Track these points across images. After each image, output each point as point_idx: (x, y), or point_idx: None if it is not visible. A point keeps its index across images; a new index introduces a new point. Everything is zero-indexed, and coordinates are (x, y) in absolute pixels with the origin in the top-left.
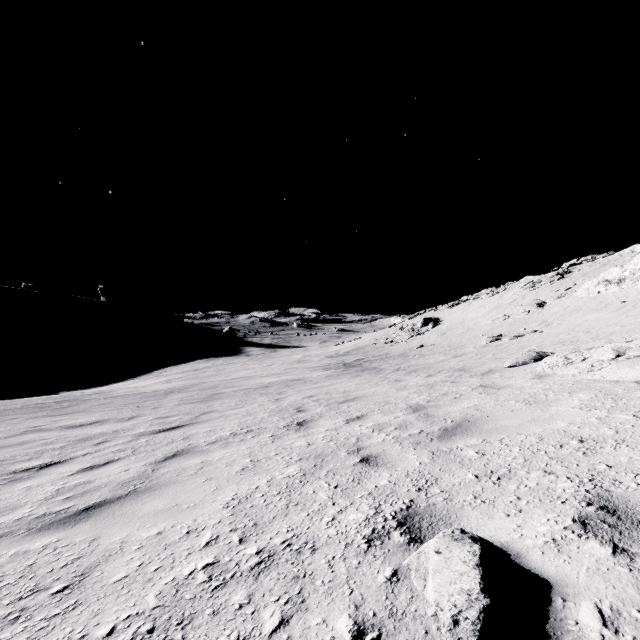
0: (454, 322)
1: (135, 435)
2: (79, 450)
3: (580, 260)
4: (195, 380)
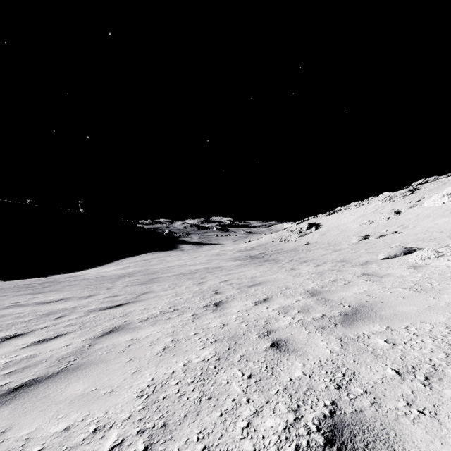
0: (331, 226)
1: (87, 311)
2: (41, 323)
3: (425, 180)
4: (142, 267)
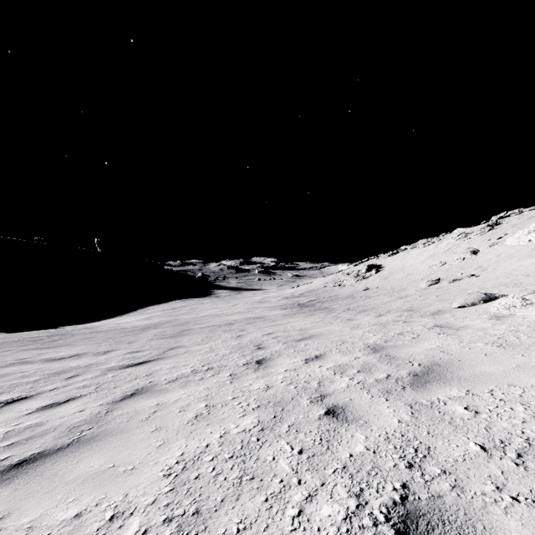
0: (395, 268)
1: (105, 369)
2: (49, 384)
3: (508, 213)
4: (170, 317)
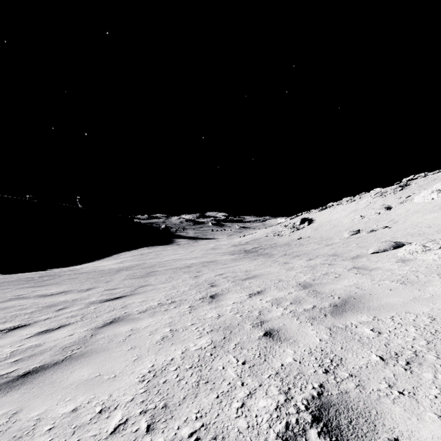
0: (323, 221)
1: (88, 303)
2: (43, 315)
3: (416, 176)
4: (139, 261)
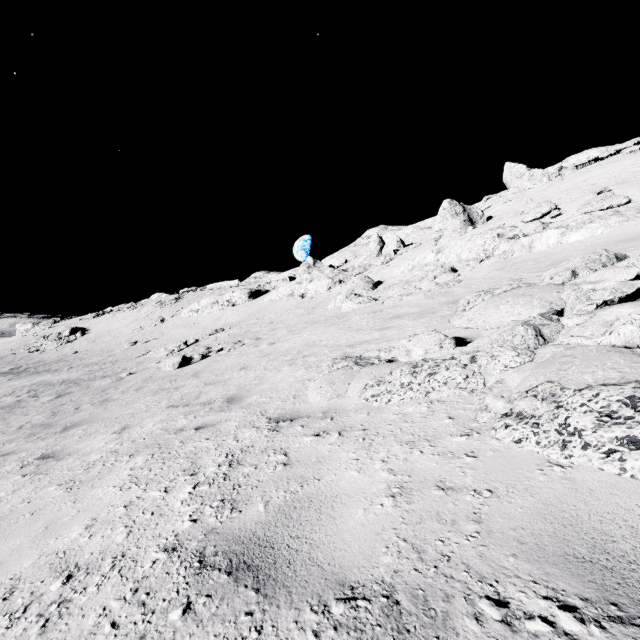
0: (102, 331)
1: None
2: None
3: (189, 289)
4: None
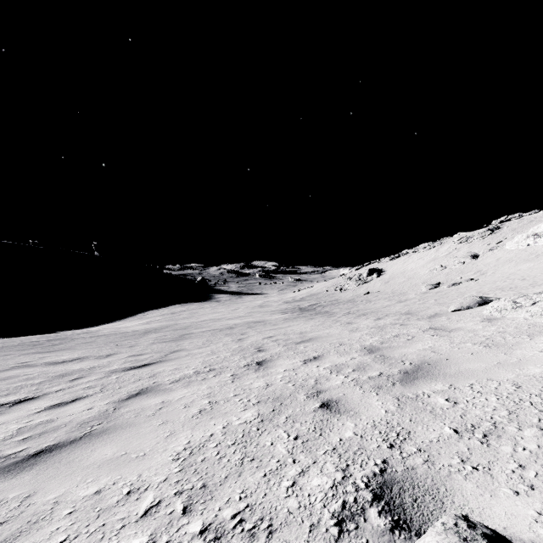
0: (396, 272)
1: (108, 372)
2: (54, 386)
3: (508, 217)
4: (170, 322)
